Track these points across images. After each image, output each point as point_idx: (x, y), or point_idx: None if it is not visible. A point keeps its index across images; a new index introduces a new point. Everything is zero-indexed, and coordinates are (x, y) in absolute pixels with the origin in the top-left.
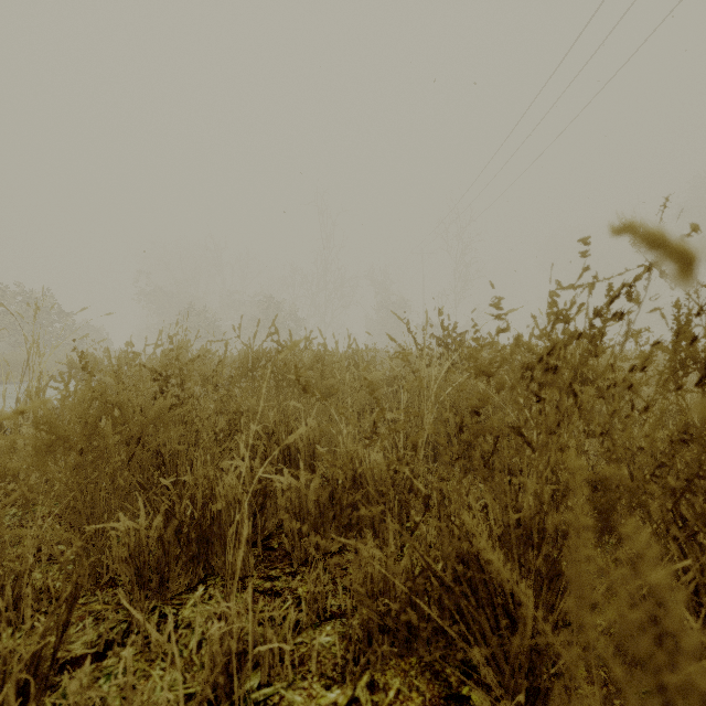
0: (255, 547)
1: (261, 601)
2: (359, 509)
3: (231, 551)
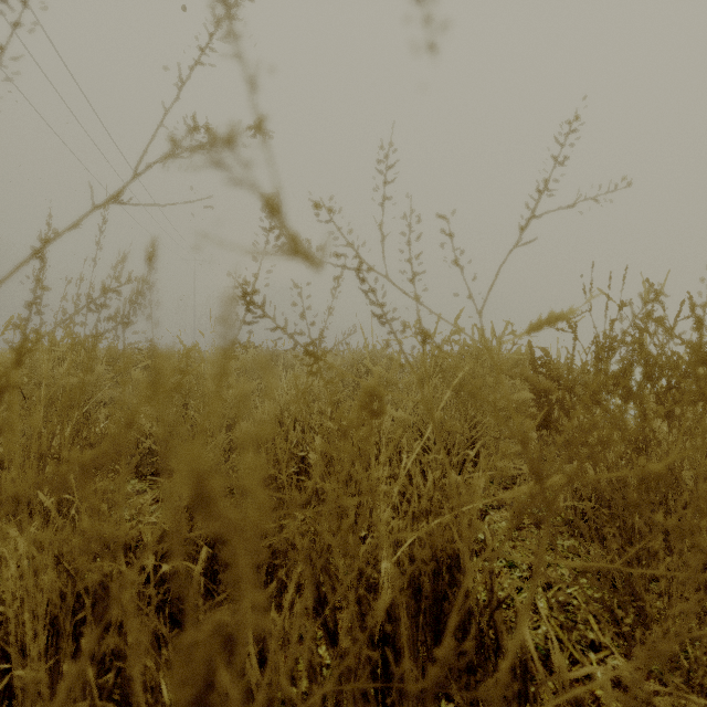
0: None
1: None
2: None
3: None
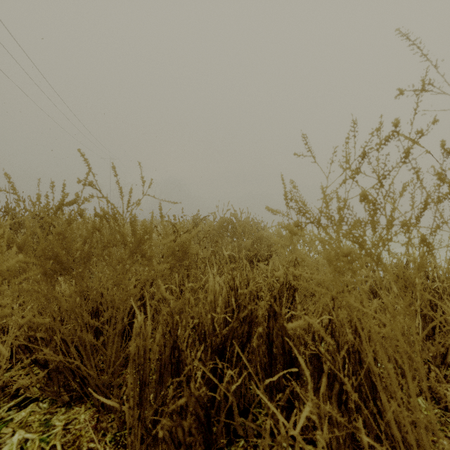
0: None
1: None
2: None
3: None
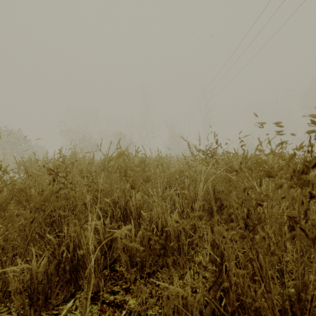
0: (106, 269)
1: (107, 311)
2: (165, 246)
3: (86, 286)
